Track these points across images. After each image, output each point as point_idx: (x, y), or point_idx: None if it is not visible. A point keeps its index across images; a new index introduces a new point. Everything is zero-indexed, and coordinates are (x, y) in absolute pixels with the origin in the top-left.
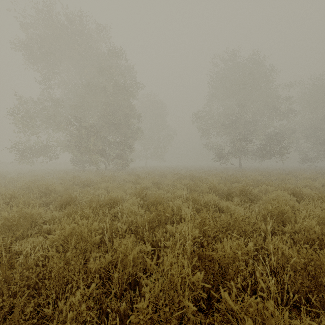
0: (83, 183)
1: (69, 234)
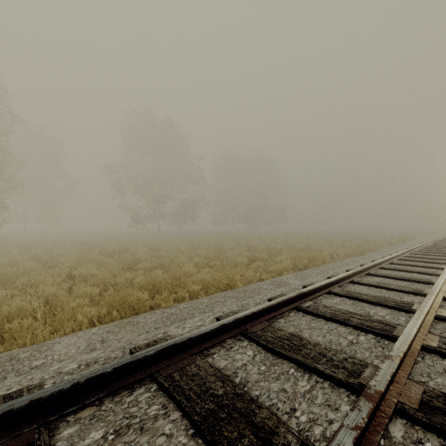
0: None
1: (0, 273)
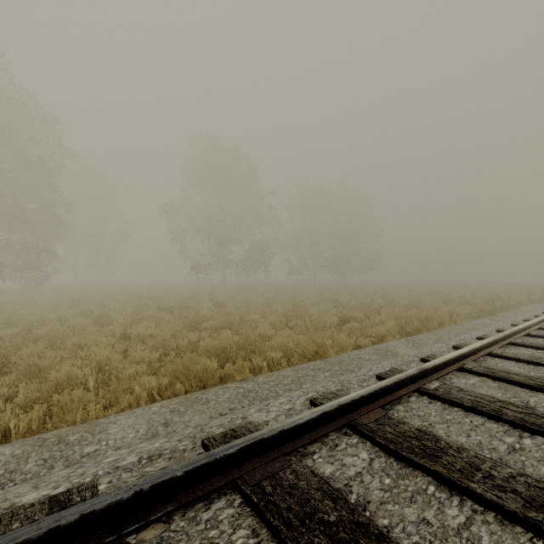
0: None
1: (49, 330)
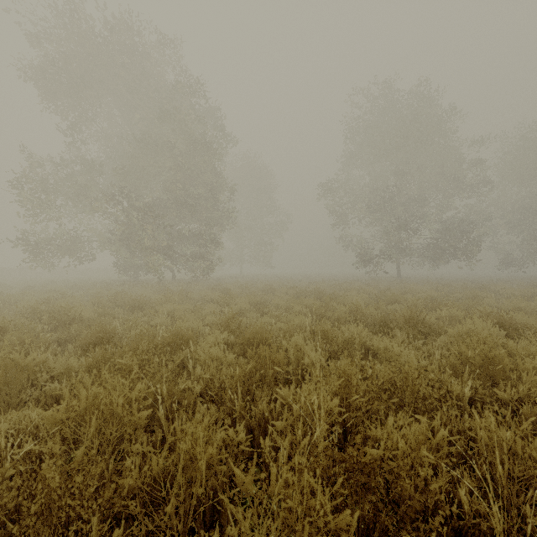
0: (131, 304)
1: (88, 407)
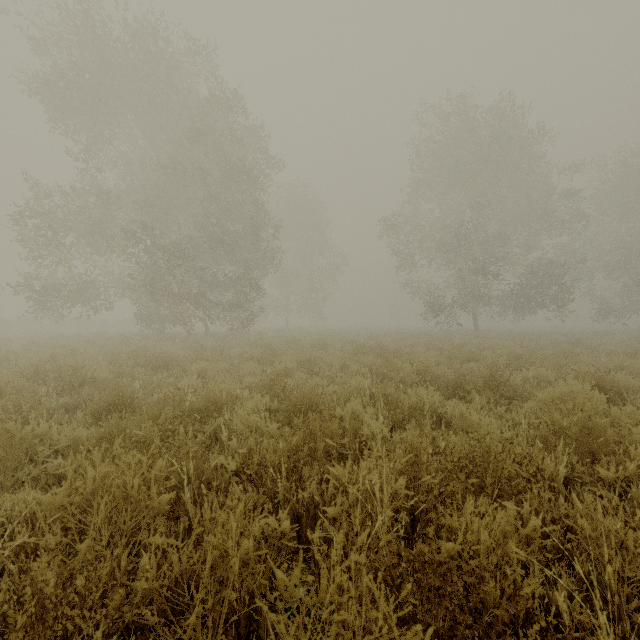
0: (154, 363)
1: (96, 490)
